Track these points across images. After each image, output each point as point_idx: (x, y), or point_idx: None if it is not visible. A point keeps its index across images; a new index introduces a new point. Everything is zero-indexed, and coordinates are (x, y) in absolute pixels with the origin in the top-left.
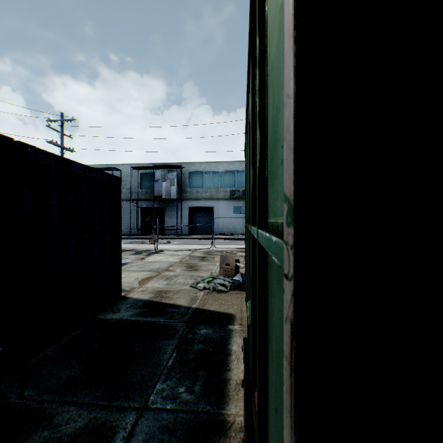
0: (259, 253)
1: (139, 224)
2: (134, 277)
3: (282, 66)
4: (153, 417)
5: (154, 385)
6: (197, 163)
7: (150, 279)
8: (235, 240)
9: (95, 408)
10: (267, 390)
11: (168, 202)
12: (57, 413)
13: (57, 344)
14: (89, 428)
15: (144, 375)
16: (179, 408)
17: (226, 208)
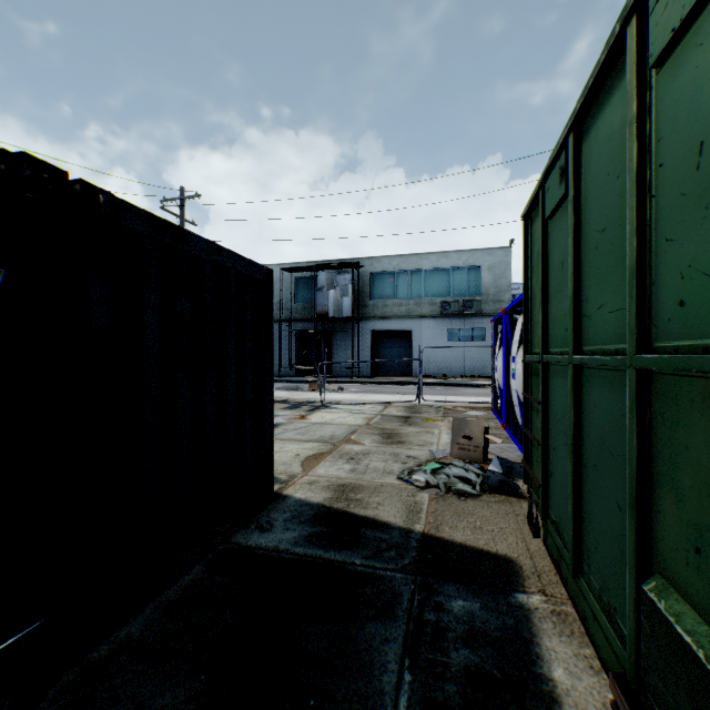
0: None
1: (293, 359)
2: (292, 452)
3: None
4: None
5: None
6: (385, 258)
7: (321, 459)
8: (452, 387)
9: None
10: None
11: (338, 323)
12: None
13: (153, 604)
14: None
15: None
16: None
17: (434, 332)
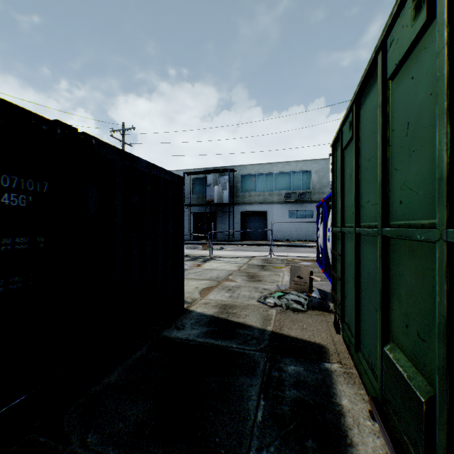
0: None
1: (191, 229)
2: (194, 286)
3: None
4: None
5: None
6: (249, 166)
7: (211, 290)
8: (292, 247)
9: None
10: None
11: (220, 207)
12: None
13: (121, 366)
14: None
15: (228, 433)
16: None
17: (281, 212)
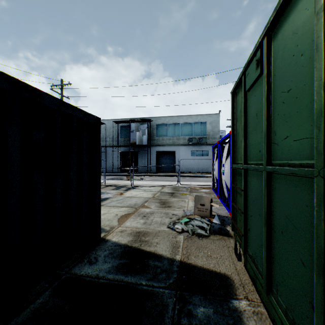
0: None
1: (119, 164)
2: (114, 213)
3: None
4: None
5: None
6: (162, 117)
7: (128, 217)
8: (193, 177)
9: None
10: None
11: (140, 147)
12: None
13: None
14: None
15: None
16: None
17: (185, 152)
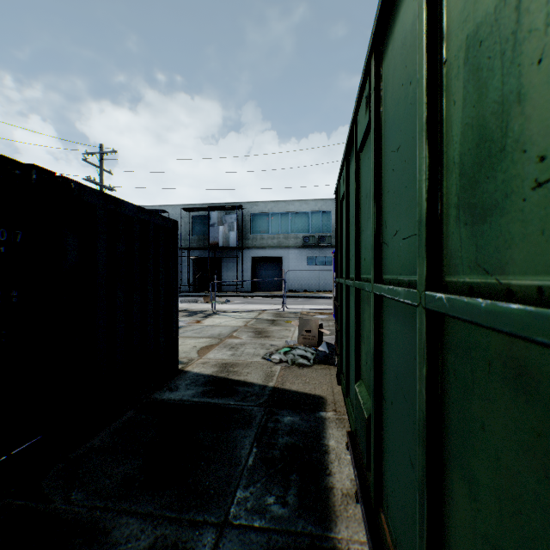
0: (427, 327)
1: (191, 278)
2: (191, 345)
3: (543, 21)
4: (238, 539)
5: (234, 492)
6: (262, 203)
7: (211, 349)
8: (310, 299)
9: (162, 521)
10: (441, 531)
11: (226, 251)
12: (113, 526)
13: (105, 431)
14: (156, 549)
15: (219, 477)
16: (271, 526)
17: (298, 259)
